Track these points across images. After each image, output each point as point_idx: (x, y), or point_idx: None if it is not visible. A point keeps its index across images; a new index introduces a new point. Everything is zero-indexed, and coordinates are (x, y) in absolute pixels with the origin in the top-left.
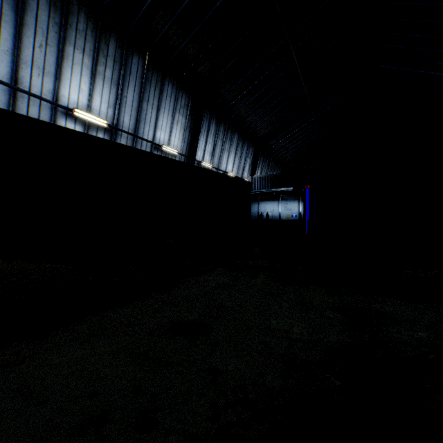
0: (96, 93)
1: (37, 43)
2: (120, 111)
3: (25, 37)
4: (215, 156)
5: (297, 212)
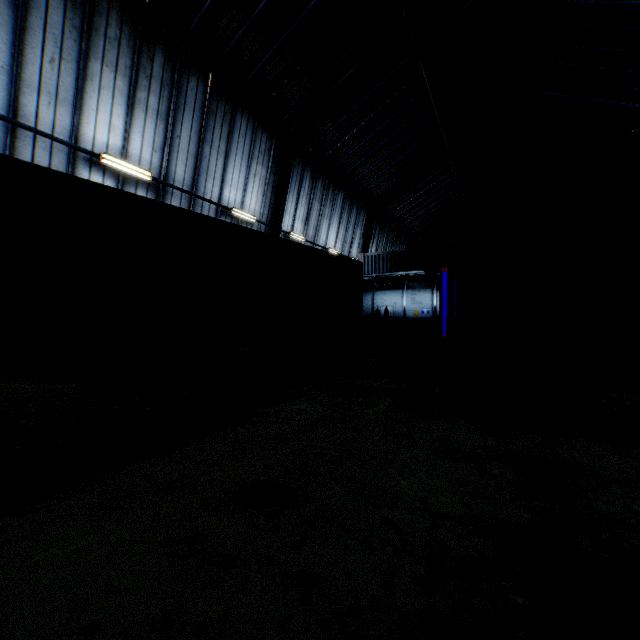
0: (135, 131)
1: (47, 56)
2: (171, 158)
3: (28, 47)
4: (310, 225)
5: (430, 307)
